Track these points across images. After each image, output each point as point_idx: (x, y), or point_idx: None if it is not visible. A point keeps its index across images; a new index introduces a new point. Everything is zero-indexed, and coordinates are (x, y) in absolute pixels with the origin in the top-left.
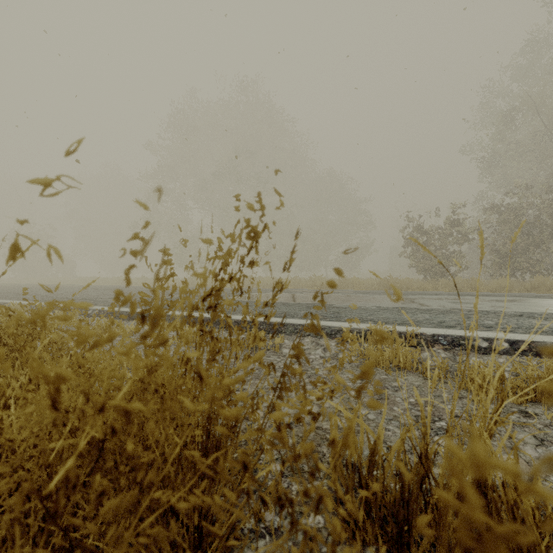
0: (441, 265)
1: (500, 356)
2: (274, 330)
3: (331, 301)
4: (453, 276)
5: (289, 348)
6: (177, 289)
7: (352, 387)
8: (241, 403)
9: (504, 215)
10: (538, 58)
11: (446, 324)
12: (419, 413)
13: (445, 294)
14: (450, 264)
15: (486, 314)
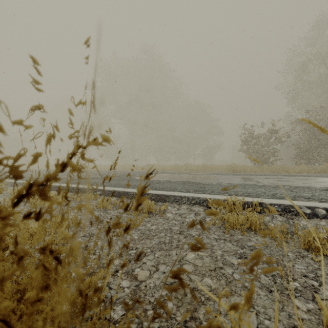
0: (264, 157)
1: (321, 220)
2: (161, 199)
3: (198, 180)
4: (271, 164)
5: (171, 213)
6: (102, 171)
7: (217, 246)
8: (133, 261)
9: (303, 126)
10: (323, 31)
11: (277, 196)
12: (274, 272)
13: (270, 175)
14: (270, 156)
15: (303, 188)
